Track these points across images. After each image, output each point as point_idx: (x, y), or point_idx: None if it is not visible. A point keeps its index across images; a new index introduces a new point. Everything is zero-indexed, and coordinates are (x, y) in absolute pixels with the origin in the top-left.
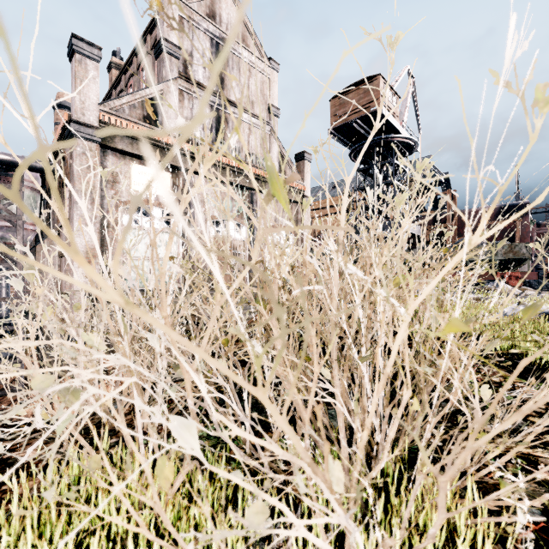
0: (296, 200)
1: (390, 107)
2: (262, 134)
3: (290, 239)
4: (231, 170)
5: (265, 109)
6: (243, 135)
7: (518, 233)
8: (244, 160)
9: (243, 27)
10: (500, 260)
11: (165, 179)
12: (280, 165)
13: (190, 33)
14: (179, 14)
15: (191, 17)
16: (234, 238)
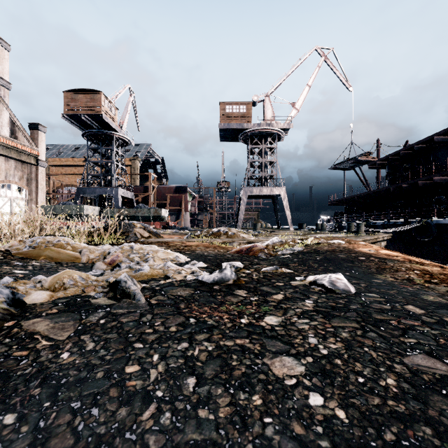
0: (30, 162)
1: (110, 114)
2: None
3: (23, 194)
4: None
5: None
6: None
7: (183, 202)
8: None
9: None
10: (152, 216)
11: None
12: (12, 131)
13: None
14: None
15: None
16: None
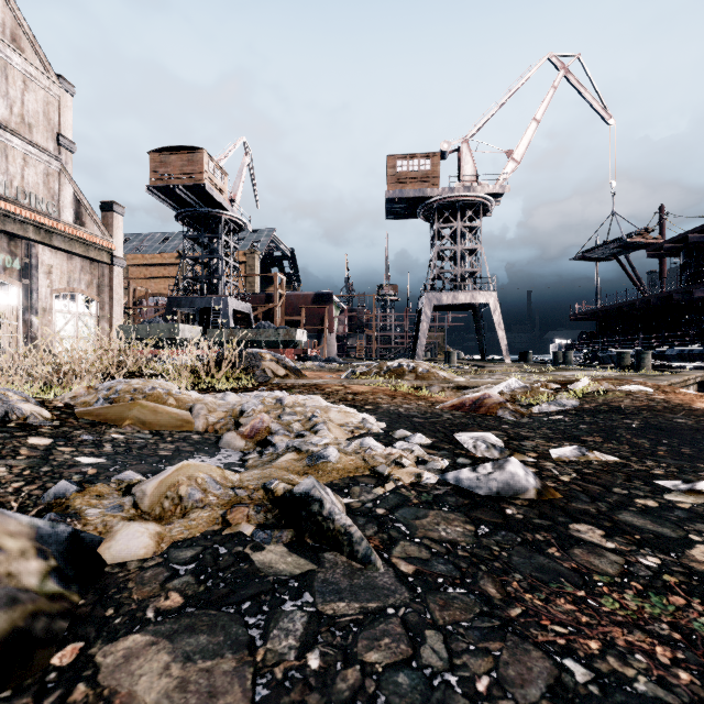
0: (101, 260)
1: (217, 183)
2: (46, 169)
3: (92, 307)
4: None
5: (52, 138)
6: (13, 166)
7: (327, 317)
8: (15, 200)
9: (13, 22)
10: (282, 340)
11: None
12: (77, 214)
13: None
14: None
15: None
16: None
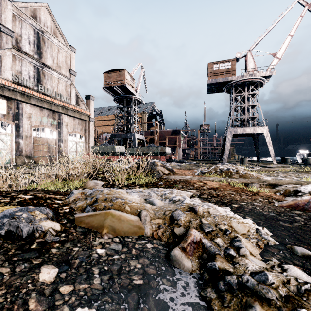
0: (85, 119)
1: (130, 84)
2: (65, 84)
3: (82, 139)
4: (47, 101)
5: (68, 71)
6: (54, 84)
7: (177, 141)
8: (55, 97)
9: (54, 26)
10: (159, 152)
11: (3, 104)
12: (77, 101)
13: (20, 24)
14: (13, 12)
15: (21, 15)
16: (49, 138)
